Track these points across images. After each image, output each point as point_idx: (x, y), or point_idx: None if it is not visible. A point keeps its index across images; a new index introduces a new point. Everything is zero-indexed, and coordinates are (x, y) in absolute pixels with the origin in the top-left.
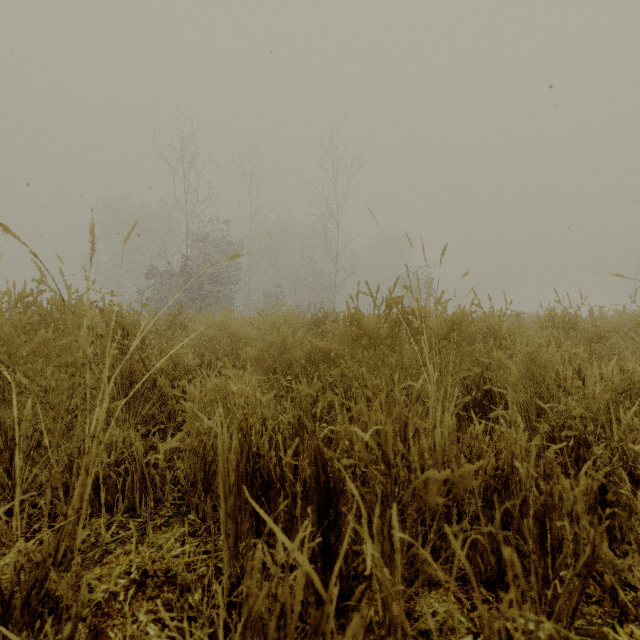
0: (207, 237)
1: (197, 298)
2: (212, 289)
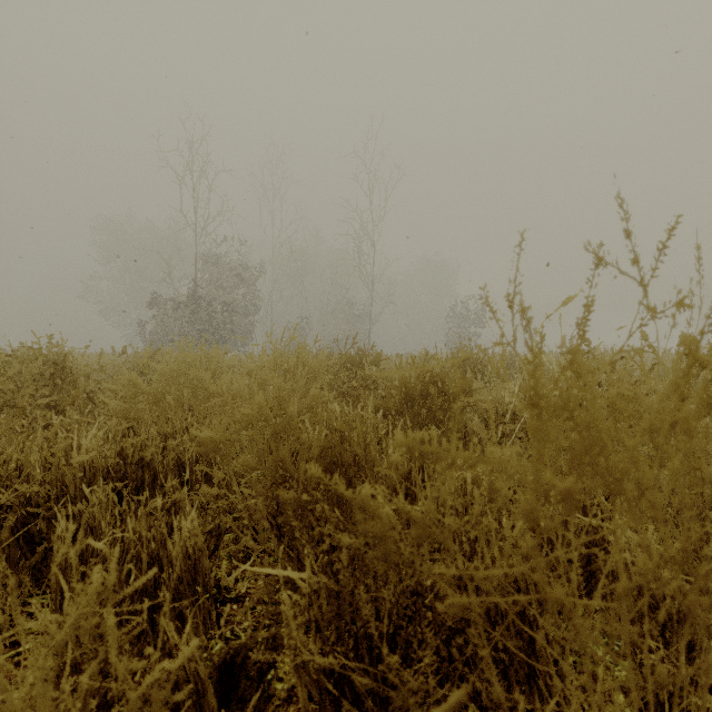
0: (221, 259)
1: (208, 331)
2: (226, 320)
